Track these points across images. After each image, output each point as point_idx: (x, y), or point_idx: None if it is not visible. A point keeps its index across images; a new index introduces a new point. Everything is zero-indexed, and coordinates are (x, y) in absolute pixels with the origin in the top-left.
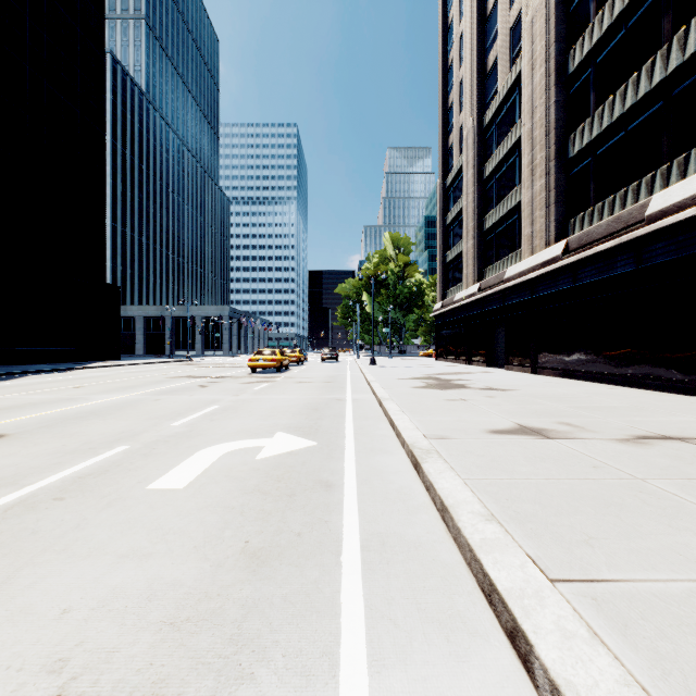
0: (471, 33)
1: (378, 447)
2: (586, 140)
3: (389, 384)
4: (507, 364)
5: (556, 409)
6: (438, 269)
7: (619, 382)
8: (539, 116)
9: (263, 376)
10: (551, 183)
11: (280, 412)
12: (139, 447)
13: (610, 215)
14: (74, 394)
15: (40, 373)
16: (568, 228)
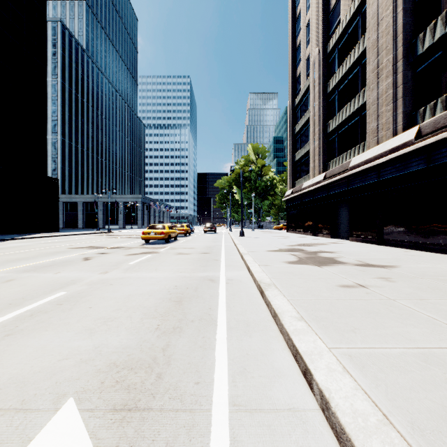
0: None
1: None
2: (439, 34)
3: (262, 257)
4: (351, 236)
5: None
6: (289, 165)
7: None
8: (386, 26)
9: (151, 247)
10: (399, 80)
11: (128, 309)
12: None
13: None
14: None
15: None
16: (416, 118)
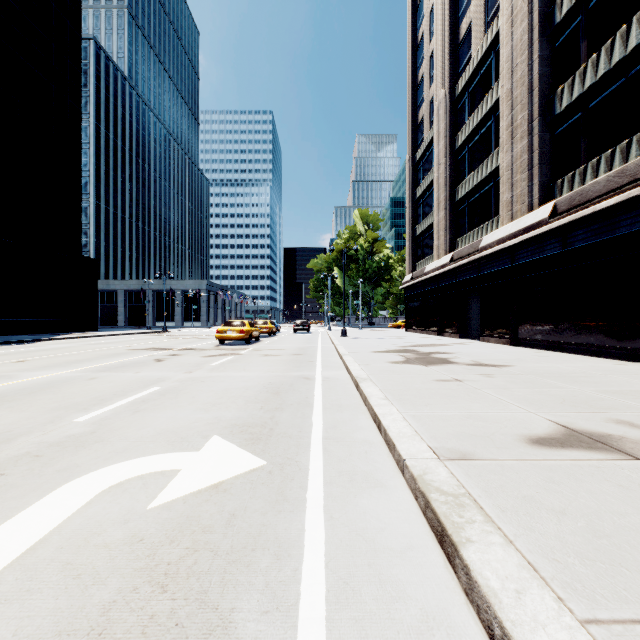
0: (442, 3)
1: (362, 471)
2: (577, 93)
3: (364, 358)
4: (482, 336)
5: (586, 395)
6: (408, 242)
7: (622, 356)
8: (521, 74)
9: (230, 348)
10: (535, 143)
11: (230, 398)
12: None
13: (608, 171)
14: (5, 370)
15: (2, 345)
16: (554, 190)
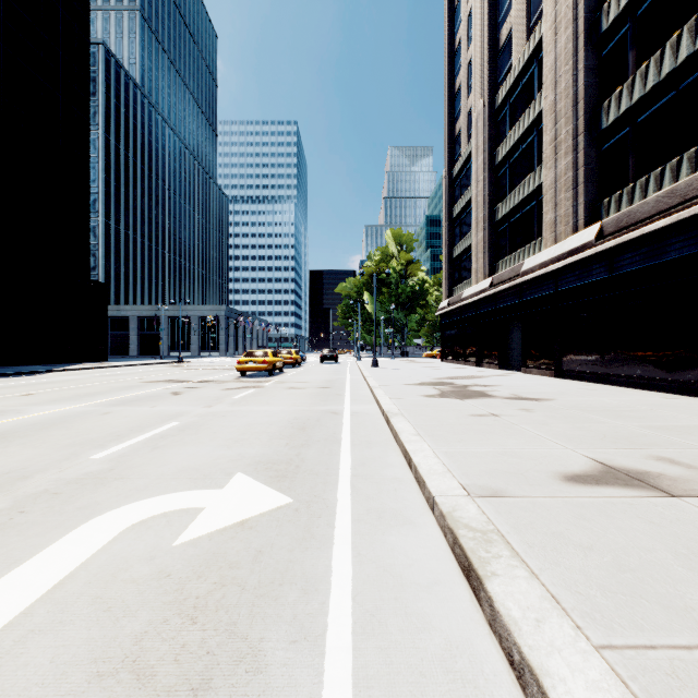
0: (481, 7)
1: (391, 508)
2: (625, 106)
3: (396, 391)
4: (524, 367)
5: (628, 431)
6: (444, 265)
7: (672, 389)
8: (565, 85)
9: (252, 381)
10: (580, 159)
11: (253, 434)
12: (1, 508)
13: (657, 191)
14: (12, 404)
15: (5, 376)
16: (600, 211)
